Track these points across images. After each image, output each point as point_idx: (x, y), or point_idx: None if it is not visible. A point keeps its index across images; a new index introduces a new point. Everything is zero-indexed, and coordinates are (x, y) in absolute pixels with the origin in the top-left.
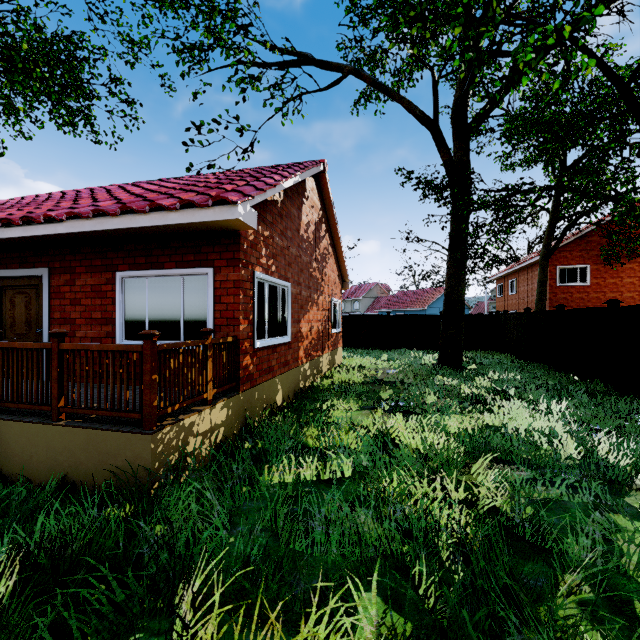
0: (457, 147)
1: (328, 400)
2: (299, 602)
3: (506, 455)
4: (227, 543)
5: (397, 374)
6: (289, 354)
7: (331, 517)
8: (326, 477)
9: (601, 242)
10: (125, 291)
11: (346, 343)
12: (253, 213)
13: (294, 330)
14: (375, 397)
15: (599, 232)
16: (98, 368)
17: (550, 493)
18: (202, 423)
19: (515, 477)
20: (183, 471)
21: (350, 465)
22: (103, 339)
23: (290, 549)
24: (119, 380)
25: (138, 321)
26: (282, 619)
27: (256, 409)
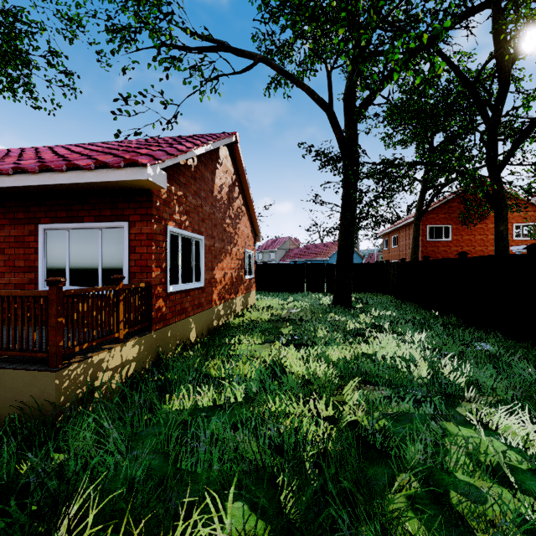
0: (348, 127)
1: (236, 336)
2: (169, 516)
3: (373, 377)
4: (120, 466)
5: (298, 313)
6: (203, 297)
7: (214, 438)
8: (221, 402)
9: (459, 207)
10: (47, 242)
11: (260, 287)
12: (163, 175)
13: (208, 276)
14: (277, 332)
15: (458, 199)
16: (7, 312)
17: (401, 407)
18: (112, 359)
19: (377, 395)
20: (91, 403)
21: (242, 391)
22: (26, 285)
23: (177, 468)
24: (27, 323)
25: (59, 269)
26: (155, 533)
27: (169, 345)
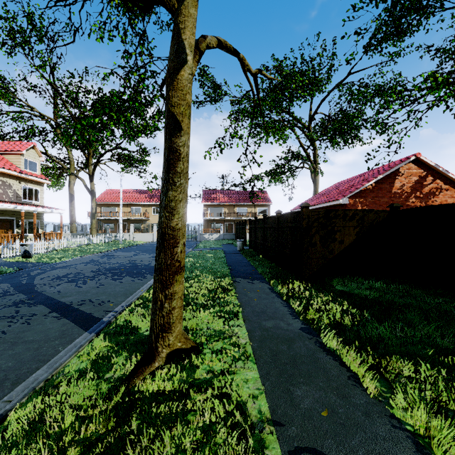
0: None
1: None
2: None
3: None
4: None
5: None
6: None
7: None
8: None
9: None
10: None
11: None
12: (347, 199)
13: None
14: None
15: None
16: None
17: None
18: None
19: None
20: None
21: None
22: None
23: None
24: None
25: None
26: None
27: None
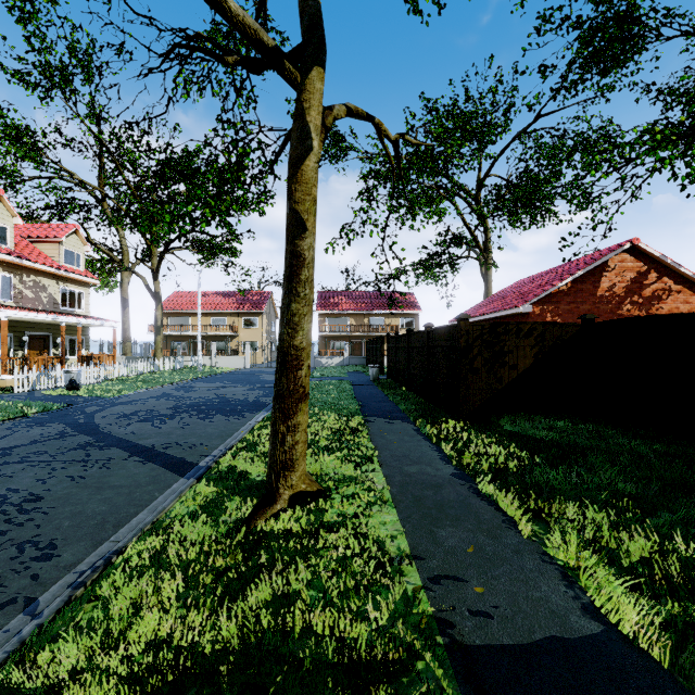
0: None
1: None
2: None
3: None
4: None
5: None
6: None
7: None
8: None
9: None
10: None
11: None
12: (530, 307)
13: None
14: None
15: None
16: None
17: None
18: None
19: None
20: None
21: None
22: None
23: None
24: None
25: None
26: None
27: None
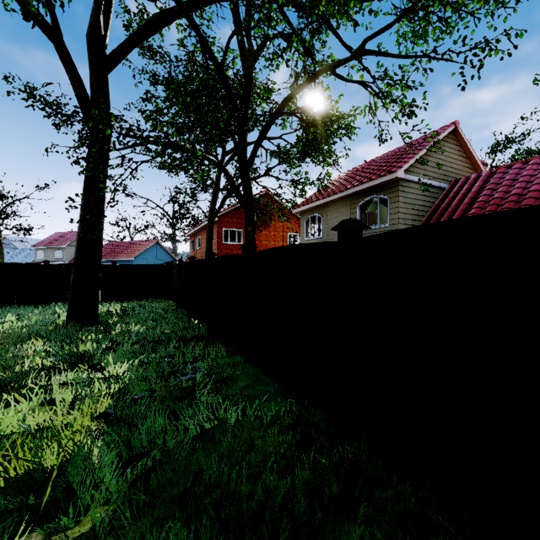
0: (93, 78)
1: None
2: None
3: None
4: None
5: None
6: None
7: None
8: None
9: None
10: None
11: None
12: None
13: None
14: None
15: None
16: None
17: None
18: None
19: None
20: None
21: None
22: None
23: None
24: None
25: None
26: None
27: None
